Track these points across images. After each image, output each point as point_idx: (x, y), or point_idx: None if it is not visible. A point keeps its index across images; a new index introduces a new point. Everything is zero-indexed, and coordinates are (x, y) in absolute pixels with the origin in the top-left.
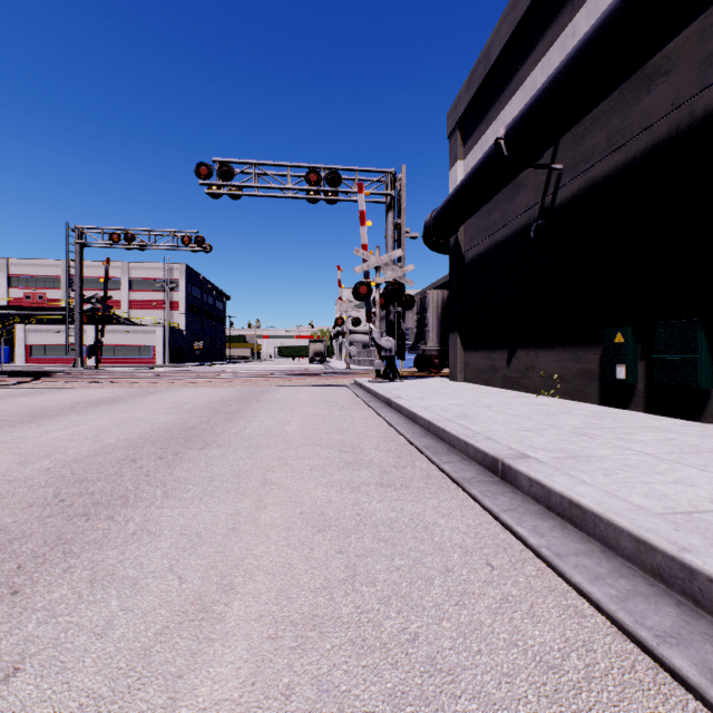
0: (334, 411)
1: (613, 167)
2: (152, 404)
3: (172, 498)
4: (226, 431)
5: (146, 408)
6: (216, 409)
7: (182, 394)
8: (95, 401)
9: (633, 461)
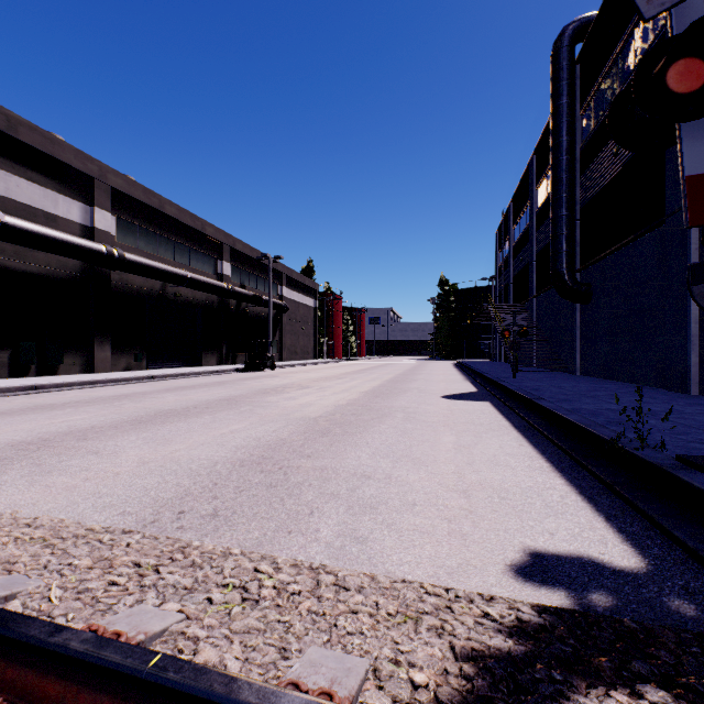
0: (69, 393)
1: (19, 268)
2: (142, 406)
3: (207, 382)
4: (162, 389)
5: (157, 402)
6: (118, 398)
7: (39, 425)
8: (179, 415)
9: (136, 375)
